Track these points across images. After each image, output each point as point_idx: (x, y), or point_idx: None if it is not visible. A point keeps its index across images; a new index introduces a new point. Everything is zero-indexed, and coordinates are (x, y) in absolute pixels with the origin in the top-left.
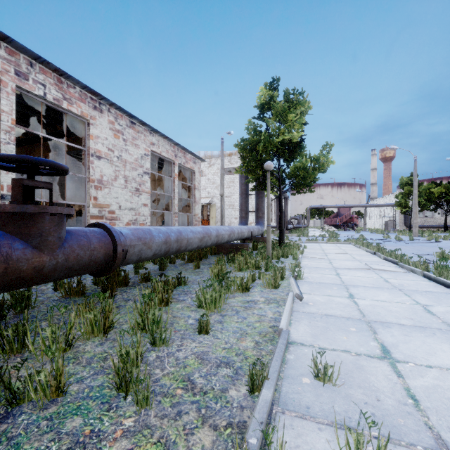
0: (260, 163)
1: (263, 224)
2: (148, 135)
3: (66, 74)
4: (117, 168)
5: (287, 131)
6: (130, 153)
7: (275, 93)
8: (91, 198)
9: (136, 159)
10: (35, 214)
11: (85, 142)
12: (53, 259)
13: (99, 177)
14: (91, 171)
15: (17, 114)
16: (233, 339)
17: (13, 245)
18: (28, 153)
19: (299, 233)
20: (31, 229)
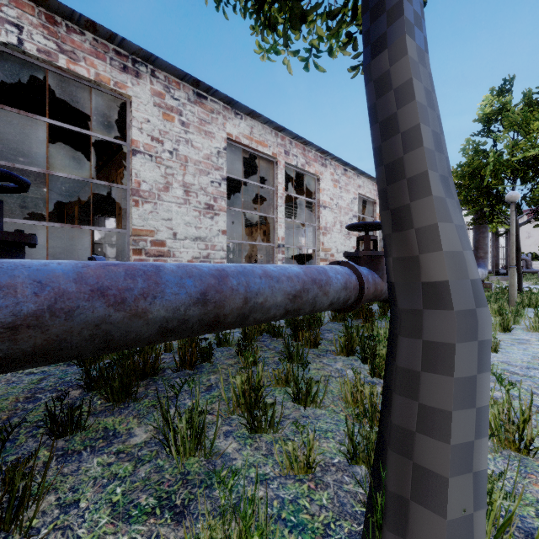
0: (486, 191)
1: (485, 267)
2: (355, 179)
3: (309, 143)
4: (335, 215)
5: (531, 145)
6: (343, 199)
7: (508, 98)
8: (320, 243)
9: (347, 204)
10: (380, 257)
11: (315, 195)
12: (385, 286)
13: (324, 225)
14: (320, 220)
15: (259, 179)
16: (526, 358)
17: (374, 275)
18: (250, 208)
19: (534, 280)
20: (378, 266)
